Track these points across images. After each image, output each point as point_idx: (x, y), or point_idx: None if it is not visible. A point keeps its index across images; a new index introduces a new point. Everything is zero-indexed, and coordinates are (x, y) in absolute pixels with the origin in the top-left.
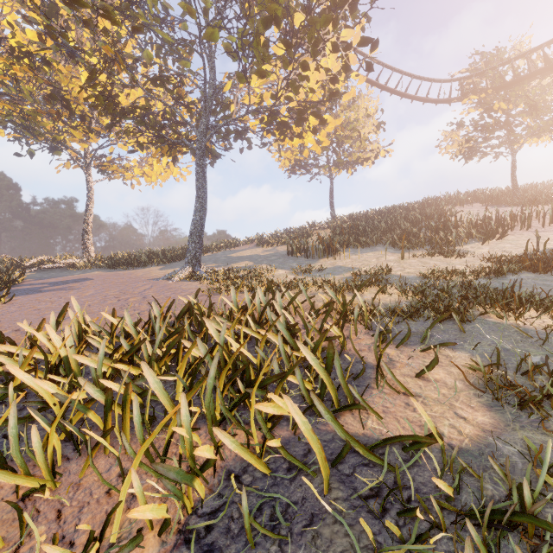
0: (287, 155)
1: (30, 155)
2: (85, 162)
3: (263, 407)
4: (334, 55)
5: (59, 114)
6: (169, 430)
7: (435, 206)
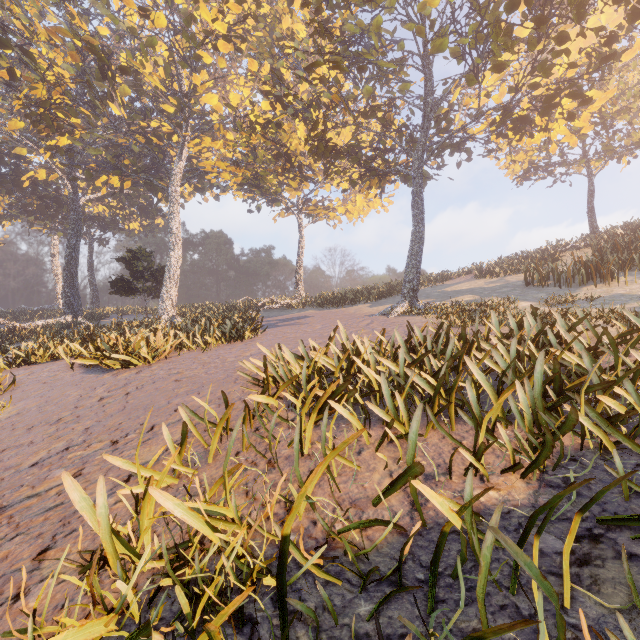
0: (518, 159)
1: (258, 211)
2: (297, 209)
3: (604, 401)
4: (612, 6)
5: (283, 169)
6: (493, 416)
7: None
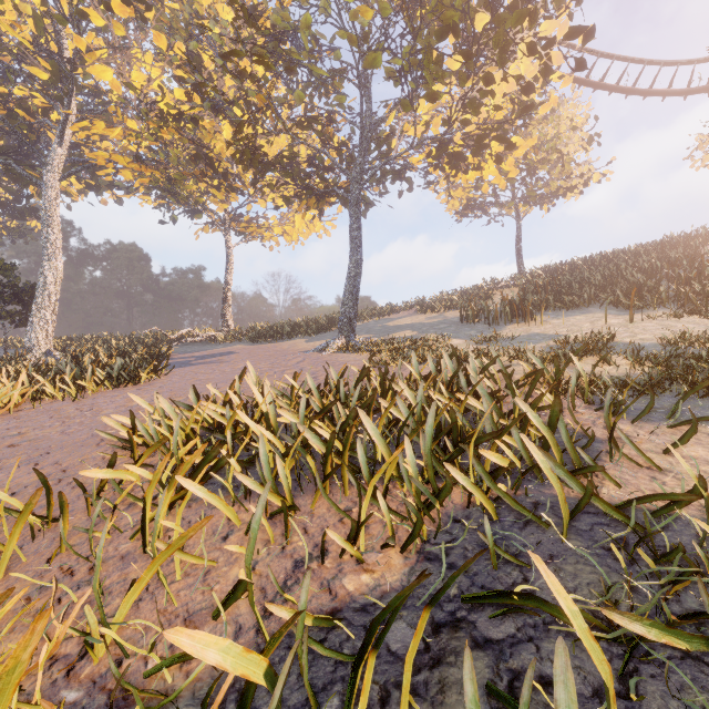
0: (457, 194)
1: (173, 222)
2: (224, 225)
3: (487, 455)
4: (529, 58)
5: (203, 175)
6: (387, 476)
7: (683, 248)
